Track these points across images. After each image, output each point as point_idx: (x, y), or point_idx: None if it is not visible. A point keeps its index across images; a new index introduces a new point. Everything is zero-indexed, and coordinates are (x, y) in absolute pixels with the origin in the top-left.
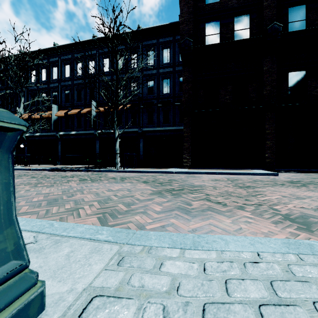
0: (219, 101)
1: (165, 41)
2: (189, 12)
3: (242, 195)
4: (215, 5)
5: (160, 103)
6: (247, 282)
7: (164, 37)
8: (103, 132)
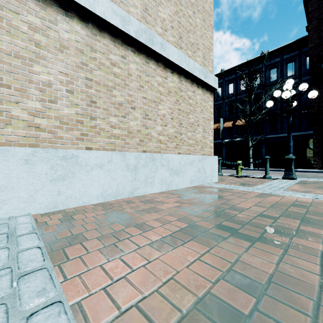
0: None
1: (289, 57)
2: (319, 37)
3: None
4: None
5: (284, 113)
6: None
7: (288, 53)
8: (228, 141)
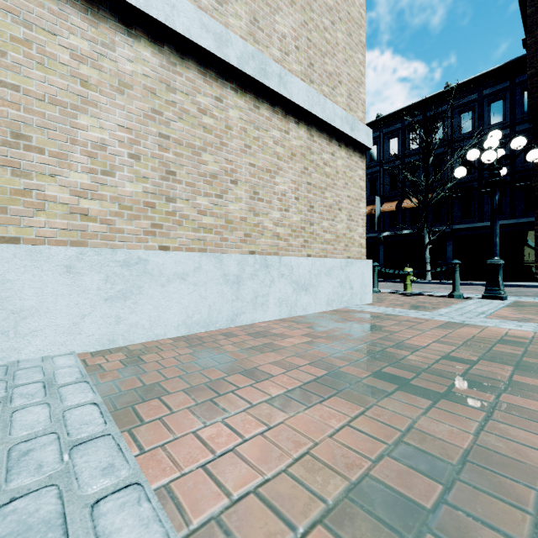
0: None
1: (494, 91)
2: None
3: None
4: None
5: (486, 187)
6: None
7: (493, 85)
8: (389, 235)
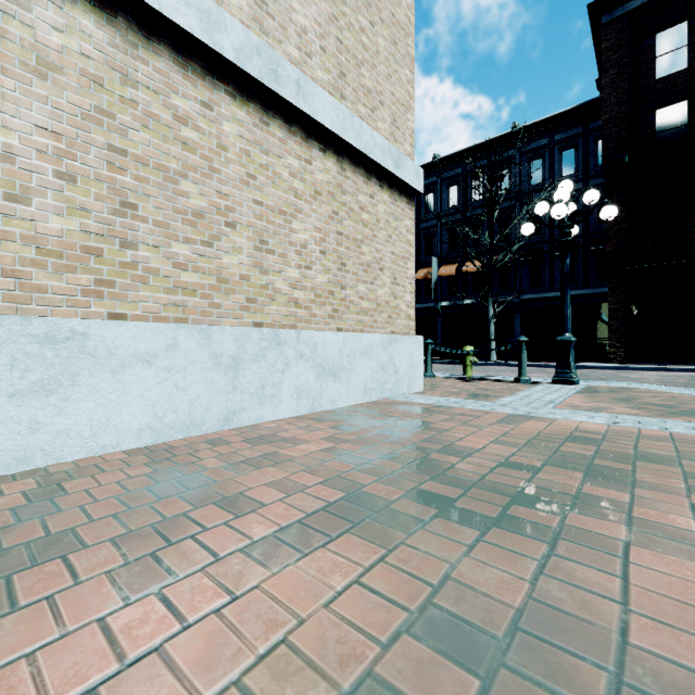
0: (686, 245)
1: (566, 138)
2: (620, 103)
3: (688, 383)
4: (677, 78)
5: (557, 250)
6: (647, 387)
7: (565, 130)
8: (448, 306)
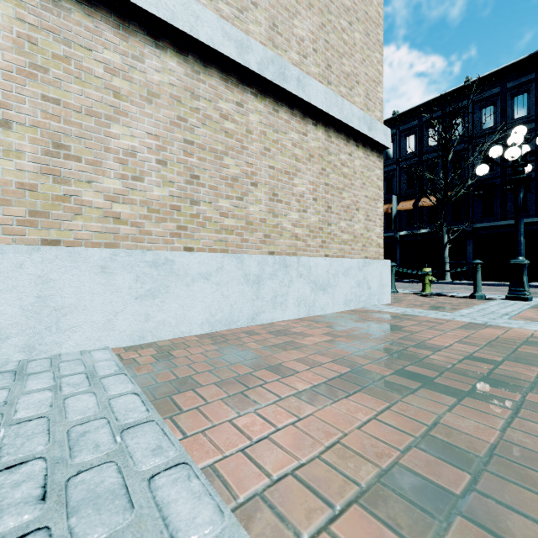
0: None
1: (517, 84)
2: None
3: None
4: None
5: (509, 184)
6: None
7: (516, 78)
8: (406, 234)
